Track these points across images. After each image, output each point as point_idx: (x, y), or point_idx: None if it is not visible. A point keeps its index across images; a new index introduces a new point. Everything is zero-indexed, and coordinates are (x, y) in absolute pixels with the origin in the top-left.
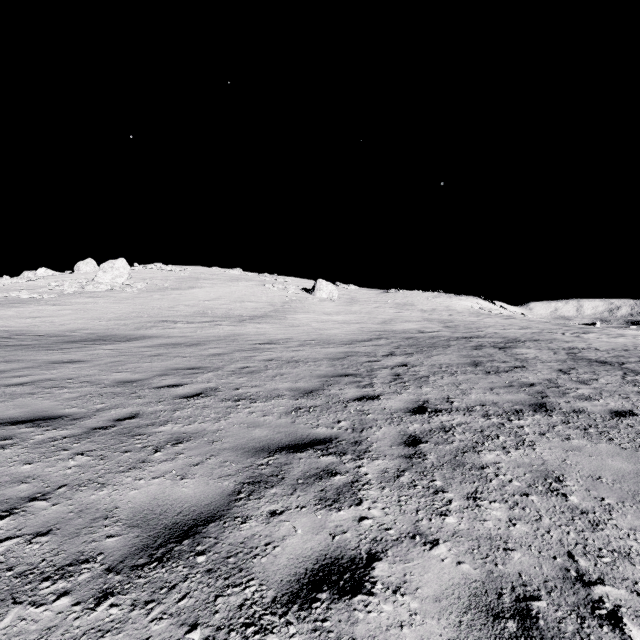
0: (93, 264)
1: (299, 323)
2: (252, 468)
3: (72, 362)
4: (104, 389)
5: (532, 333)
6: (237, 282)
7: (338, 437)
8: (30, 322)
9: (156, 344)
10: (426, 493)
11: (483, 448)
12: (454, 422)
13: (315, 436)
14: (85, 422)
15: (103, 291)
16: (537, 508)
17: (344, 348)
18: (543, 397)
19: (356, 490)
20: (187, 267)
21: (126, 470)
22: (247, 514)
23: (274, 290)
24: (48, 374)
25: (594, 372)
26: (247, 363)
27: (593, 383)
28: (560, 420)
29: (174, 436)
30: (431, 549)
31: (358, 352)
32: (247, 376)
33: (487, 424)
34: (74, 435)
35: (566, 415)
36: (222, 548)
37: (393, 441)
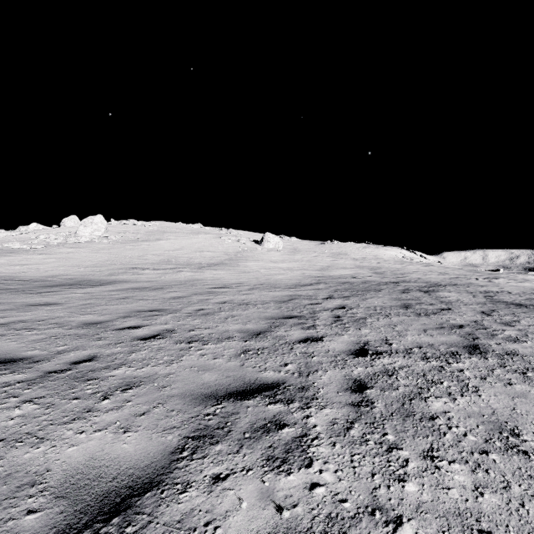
0: (76, 220)
1: (250, 270)
2: (198, 419)
3: (47, 304)
4: (69, 331)
5: (450, 278)
6: (197, 235)
7: (285, 382)
8: (18, 269)
9: (125, 288)
10: (379, 450)
11: (429, 394)
12: (396, 365)
13: (263, 381)
14: (43, 365)
15: (83, 242)
16: (501, 471)
17: (289, 292)
18: (474, 339)
19: (305, 447)
20: (155, 222)
21: (69, 421)
22: (188, 479)
23: (229, 242)
24: (22, 316)
25: (514, 314)
26: (203, 305)
27: (516, 325)
28: (496, 363)
29: (125, 381)
30: (395, 531)
31: (301, 295)
32: (202, 318)
33: (428, 367)
34: (28, 380)
35: (501, 357)
36: (155, 530)
37: (339, 386)
